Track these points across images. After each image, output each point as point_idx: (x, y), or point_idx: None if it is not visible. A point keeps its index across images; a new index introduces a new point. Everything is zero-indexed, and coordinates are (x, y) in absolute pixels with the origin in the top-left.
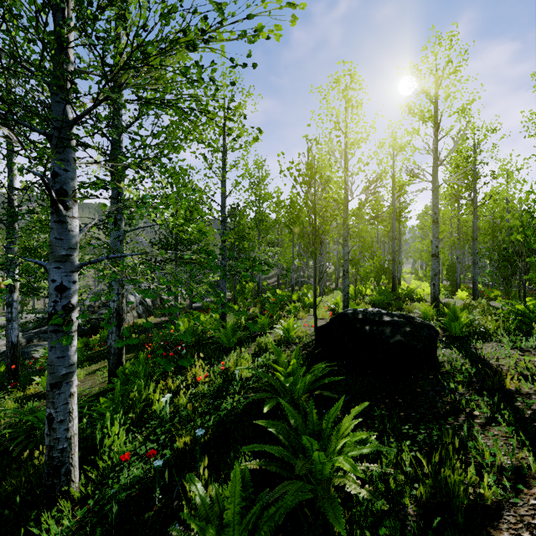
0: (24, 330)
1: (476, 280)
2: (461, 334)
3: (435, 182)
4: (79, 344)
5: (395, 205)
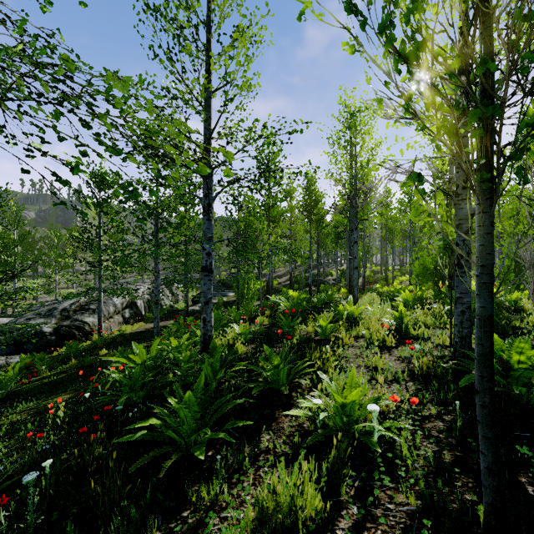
0: None
1: None
2: None
3: None
4: (18, 367)
5: None
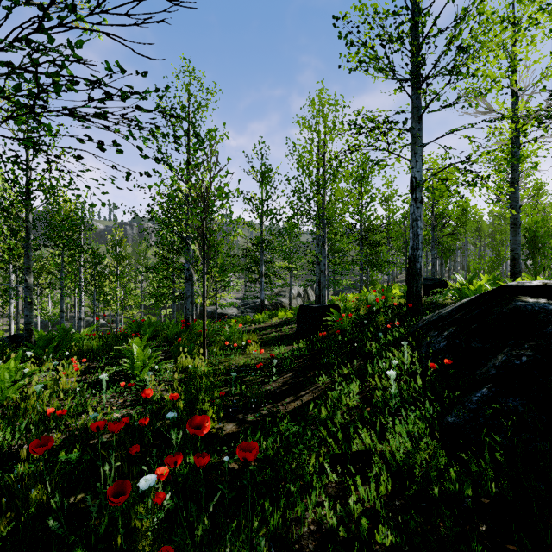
0: (237, 307)
1: None
2: None
3: None
4: None
5: None
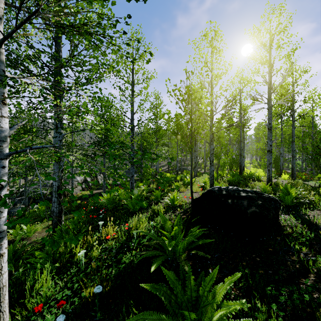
0: (12, 198)
1: (294, 168)
2: (292, 204)
3: (269, 104)
4: (44, 207)
5: (242, 120)
